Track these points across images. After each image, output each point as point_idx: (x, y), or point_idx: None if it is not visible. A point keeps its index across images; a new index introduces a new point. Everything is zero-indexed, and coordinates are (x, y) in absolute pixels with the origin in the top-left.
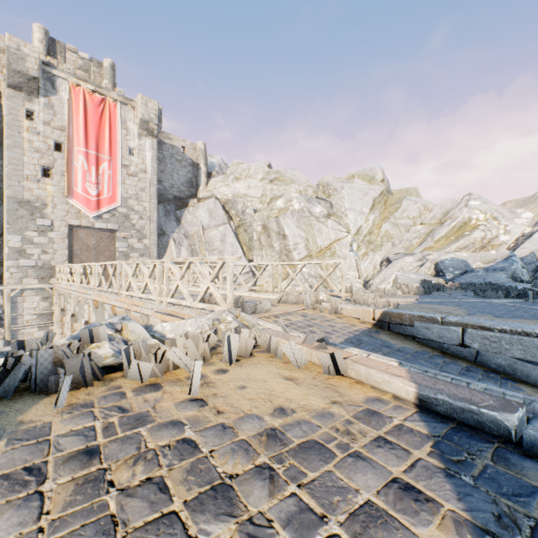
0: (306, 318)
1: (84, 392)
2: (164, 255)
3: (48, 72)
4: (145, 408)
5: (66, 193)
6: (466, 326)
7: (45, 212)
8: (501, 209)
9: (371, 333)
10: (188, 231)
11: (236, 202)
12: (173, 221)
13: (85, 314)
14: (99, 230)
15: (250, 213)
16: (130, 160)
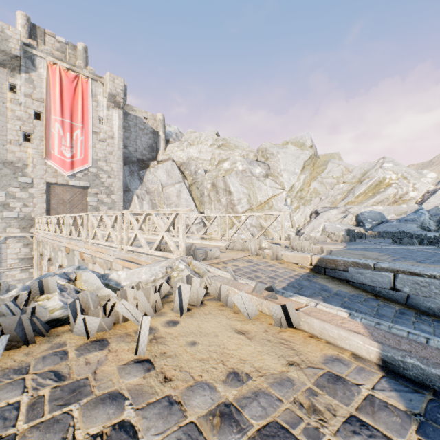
0: (251, 263)
1: (23, 351)
2: (129, 208)
3: (28, 52)
4: (84, 374)
5: (45, 155)
6: (397, 272)
7: (26, 171)
8: (410, 170)
9: (309, 277)
10: (149, 188)
11: (190, 164)
12: (137, 180)
13: (59, 259)
14: (73, 187)
15: (202, 174)
16: (100, 127)
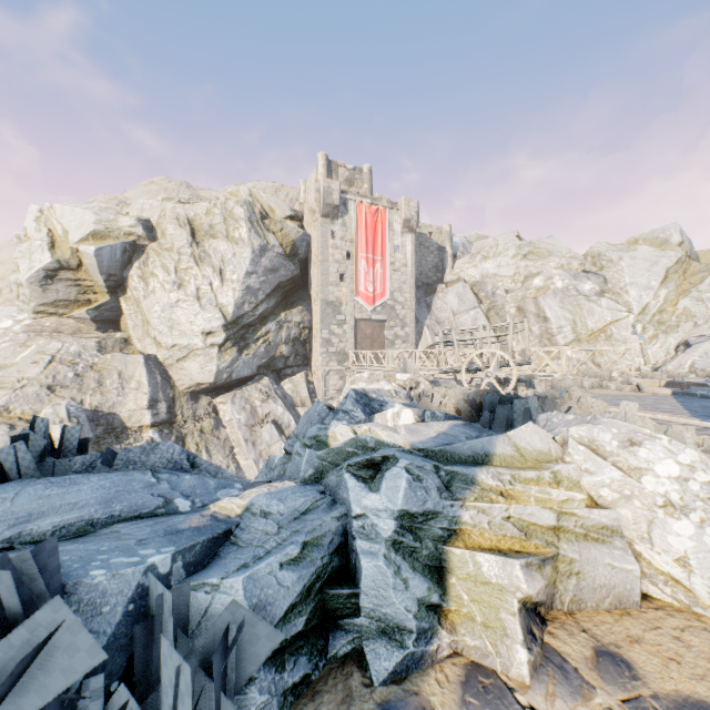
0: None
1: None
2: (419, 341)
3: (342, 198)
4: None
5: (354, 293)
6: None
7: (341, 309)
8: None
9: None
10: (439, 317)
11: (485, 283)
12: (424, 308)
13: None
14: (373, 321)
15: (501, 295)
16: (395, 257)
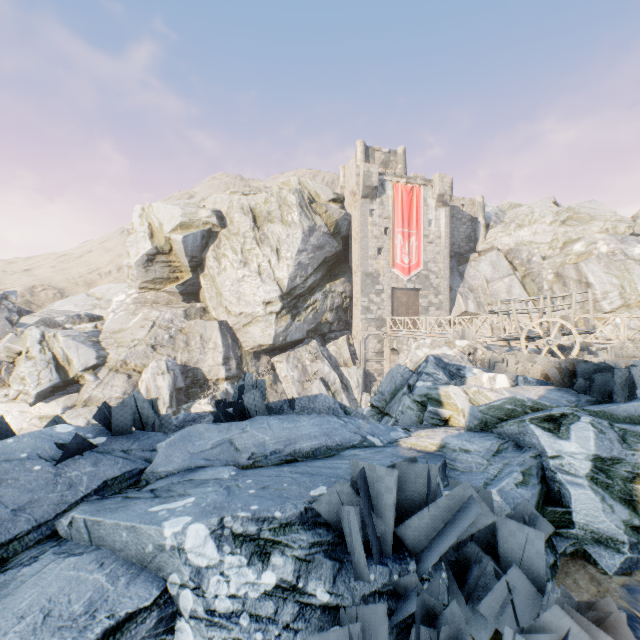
0: None
1: None
2: (452, 308)
3: (380, 179)
4: None
5: (391, 265)
6: None
7: (379, 280)
8: None
9: None
10: (471, 285)
11: (519, 251)
12: (457, 277)
13: None
14: (408, 290)
15: (537, 261)
16: (429, 230)
